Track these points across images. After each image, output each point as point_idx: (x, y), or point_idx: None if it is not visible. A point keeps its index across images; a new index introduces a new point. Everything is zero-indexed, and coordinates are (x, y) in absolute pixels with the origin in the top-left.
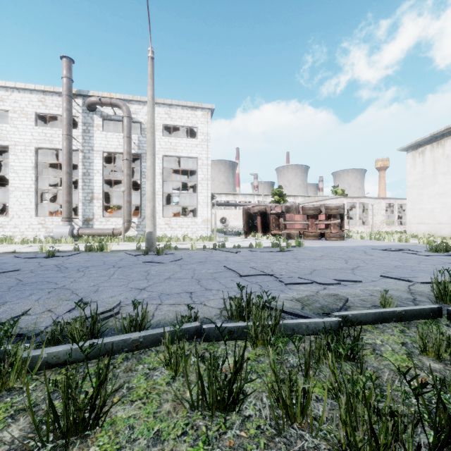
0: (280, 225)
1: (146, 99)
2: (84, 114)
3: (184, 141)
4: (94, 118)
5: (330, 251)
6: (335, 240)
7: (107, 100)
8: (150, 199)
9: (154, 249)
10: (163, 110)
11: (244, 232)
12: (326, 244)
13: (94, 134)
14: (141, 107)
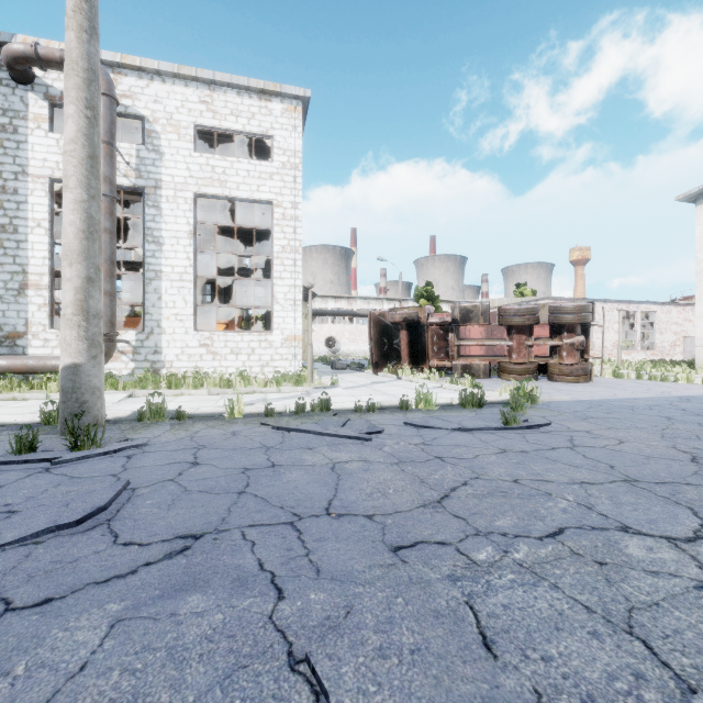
0: (450, 348)
1: (156, 65)
2: (4, 89)
3: (244, 165)
4: (28, 100)
5: (657, 426)
6: (574, 381)
7: (52, 51)
8: (72, 252)
9: (90, 423)
10: (196, 95)
11: (371, 364)
12: (574, 392)
13: (29, 138)
14: (145, 83)
